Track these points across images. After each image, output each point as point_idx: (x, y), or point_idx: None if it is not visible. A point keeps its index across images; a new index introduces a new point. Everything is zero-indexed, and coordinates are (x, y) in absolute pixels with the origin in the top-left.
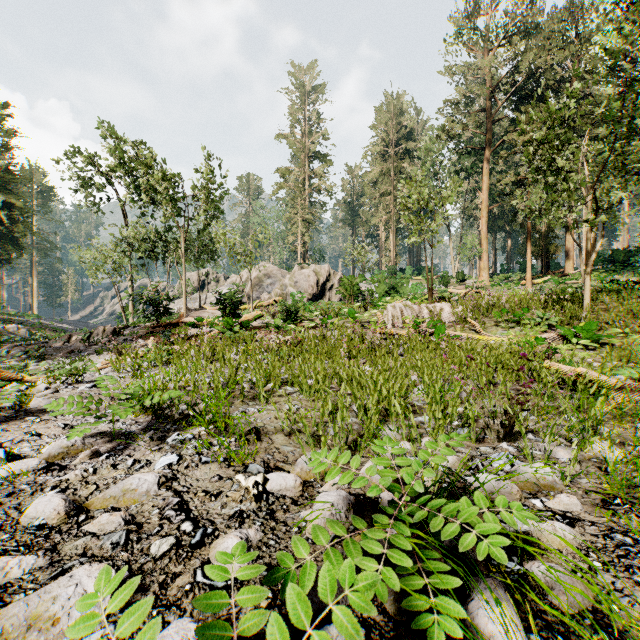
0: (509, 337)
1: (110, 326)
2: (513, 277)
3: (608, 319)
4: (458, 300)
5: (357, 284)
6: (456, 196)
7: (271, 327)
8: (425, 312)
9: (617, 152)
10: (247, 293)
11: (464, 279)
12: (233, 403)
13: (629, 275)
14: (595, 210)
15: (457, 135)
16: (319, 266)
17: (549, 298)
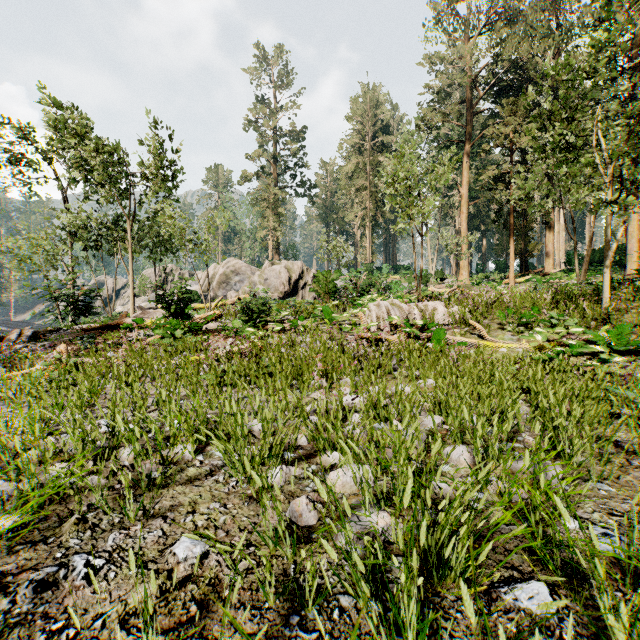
0: (521, 343)
1: (30, 329)
2: (491, 277)
3: (638, 321)
4: (449, 298)
5: (333, 280)
6: (453, 172)
7: (229, 330)
8: (415, 312)
9: (639, 124)
10: (213, 291)
11: (443, 278)
12: (65, 520)
13: (613, 274)
14: (619, 190)
15: (437, 127)
16: (291, 262)
17: (558, 296)
